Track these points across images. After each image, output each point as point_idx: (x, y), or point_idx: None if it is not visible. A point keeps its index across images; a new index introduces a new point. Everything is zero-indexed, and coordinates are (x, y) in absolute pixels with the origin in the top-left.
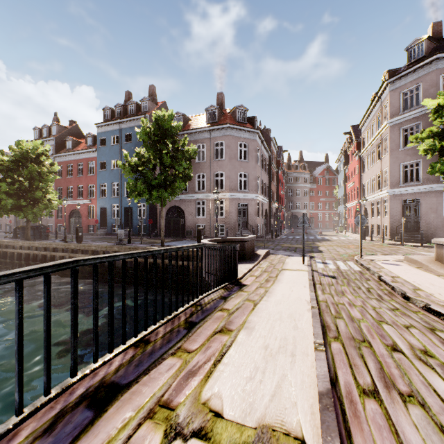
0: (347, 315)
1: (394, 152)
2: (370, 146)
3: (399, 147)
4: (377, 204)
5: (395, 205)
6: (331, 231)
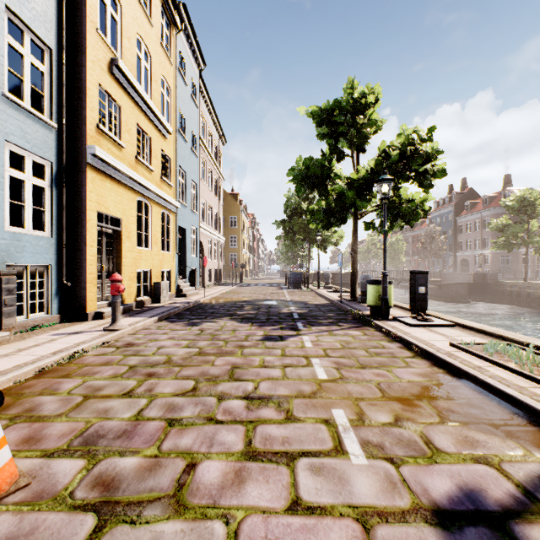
0: None
1: None
2: None
3: None
4: None
5: None
6: None
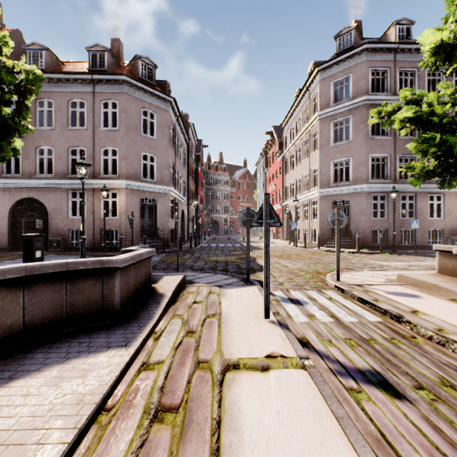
0: None
1: (324, 148)
2: (296, 145)
3: (329, 143)
4: (303, 206)
5: (325, 206)
6: (252, 237)
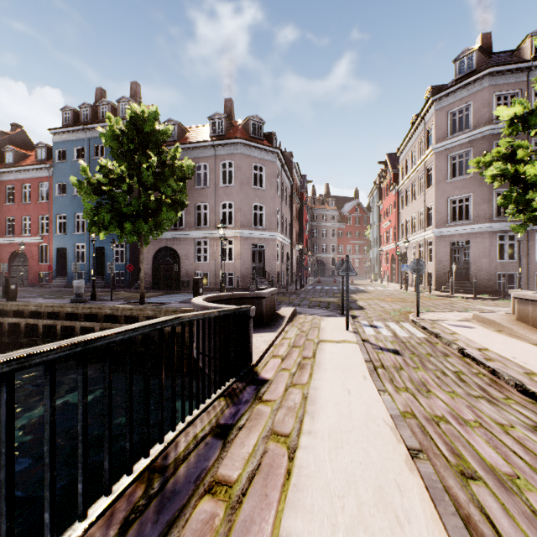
0: (479, 461)
1: (440, 184)
2: (411, 178)
3: (446, 178)
4: (419, 247)
5: (441, 248)
6: (363, 279)
